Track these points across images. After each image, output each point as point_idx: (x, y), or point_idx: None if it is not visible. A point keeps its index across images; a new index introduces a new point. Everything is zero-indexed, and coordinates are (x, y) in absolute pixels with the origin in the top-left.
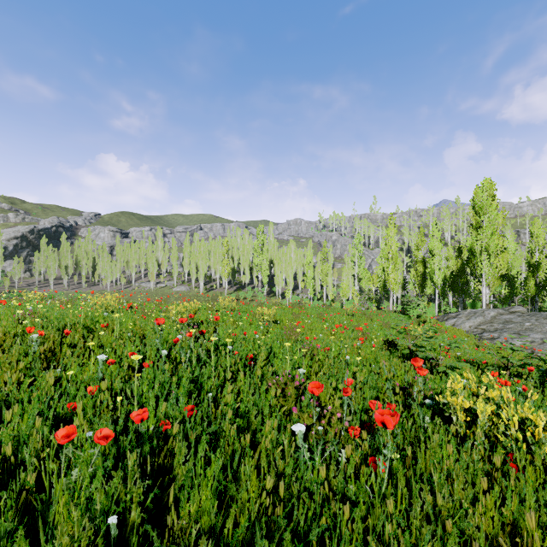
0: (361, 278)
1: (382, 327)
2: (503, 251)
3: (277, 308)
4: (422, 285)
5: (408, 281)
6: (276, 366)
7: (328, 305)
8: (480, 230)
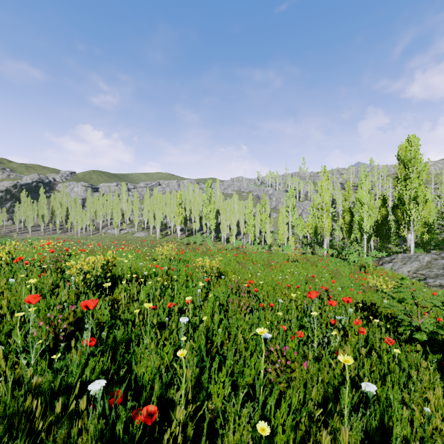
0: (294, 225)
1: (332, 276)
2: (426, 201)
3: (222, 254)
4: (349, 232)
5: (335, 228)
6: (214, 400)
7: (266, 249)
8: (409, 181)
